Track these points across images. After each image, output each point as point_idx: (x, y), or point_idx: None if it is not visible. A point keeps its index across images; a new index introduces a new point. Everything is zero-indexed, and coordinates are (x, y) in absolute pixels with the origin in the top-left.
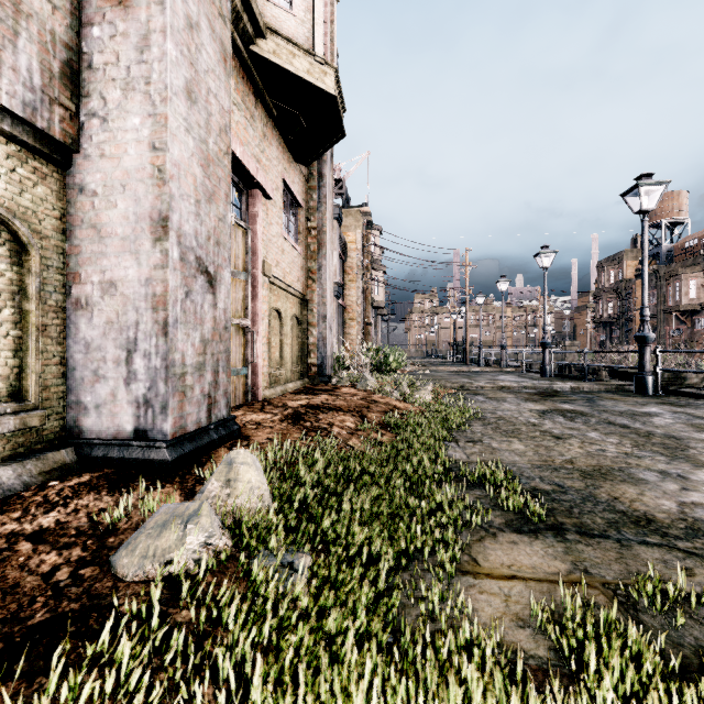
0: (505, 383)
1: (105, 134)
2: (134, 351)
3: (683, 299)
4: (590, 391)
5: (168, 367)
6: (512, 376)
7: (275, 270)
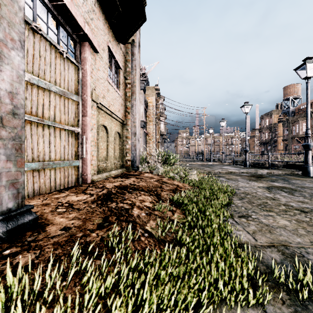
0: (232, 170)
1: None
2: None
3: (300, 132)
4: (277, 174)
5: None
6: (230, 167)
7: (102, 100)
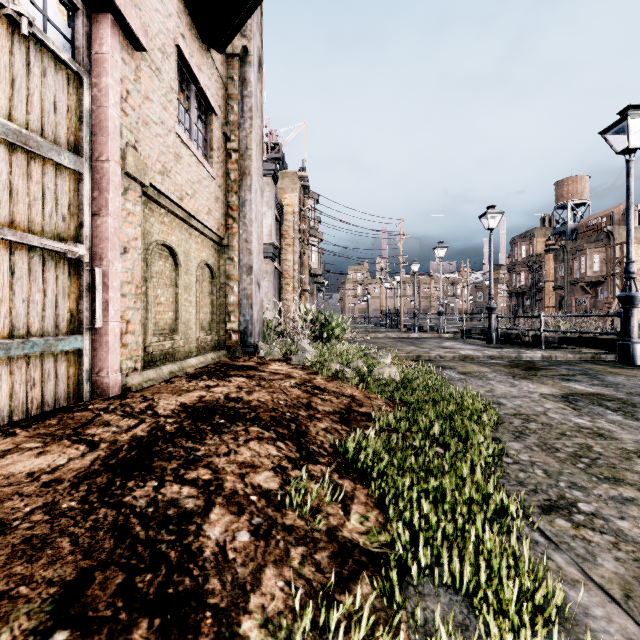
0: (467, 352)
1: None
2: None
3: (588, 272)
4: (565, 360)
5: None
6: (457, 343)
7: (159, 178)
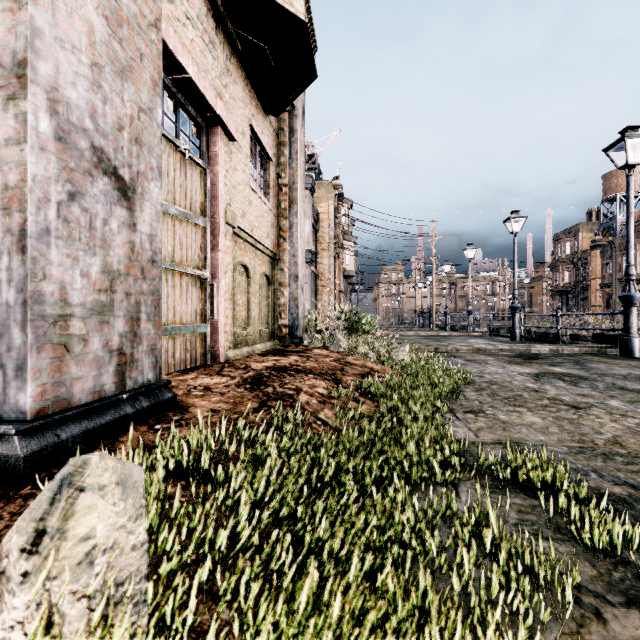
0: (481, 345)
1: None
2: None
3: (638, 268)
4: (570, 353)
5: (27, 304)
6: (481, 340)
7: (241, 220)
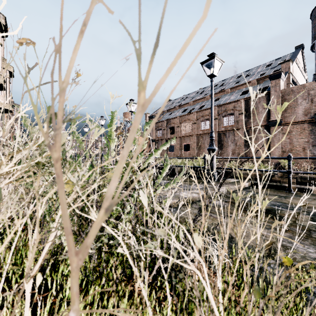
0: None
1: None
2: None
3: None
4: None
5: None
6: None
7: None
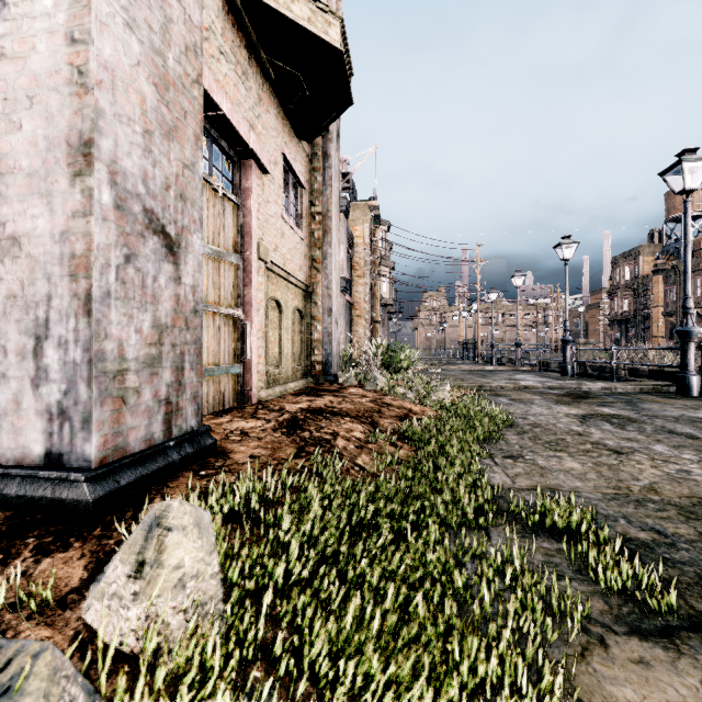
0: (528, 383)
1: (5, 25)
2: (45, 338)
3: None
4: (623, 391)
5: (92, 362)
6: (530, 375)
7: (273, 254)
